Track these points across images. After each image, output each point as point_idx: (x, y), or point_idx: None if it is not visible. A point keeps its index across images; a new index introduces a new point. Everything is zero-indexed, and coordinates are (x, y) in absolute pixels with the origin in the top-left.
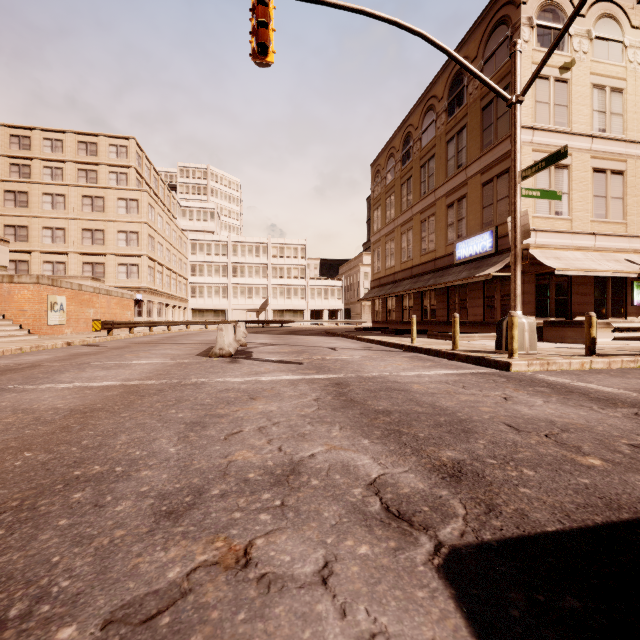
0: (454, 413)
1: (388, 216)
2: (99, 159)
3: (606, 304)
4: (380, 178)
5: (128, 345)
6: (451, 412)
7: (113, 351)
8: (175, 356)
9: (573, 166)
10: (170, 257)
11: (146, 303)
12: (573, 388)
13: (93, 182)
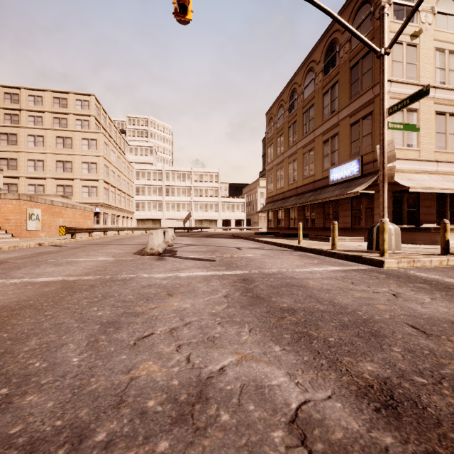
0: (354, 312)
1: (278, 150)
2: (68, 110)
3: (445, 214)
4: (273, 123)
5: (84, 245)
6: (351, 310)
7: (70, 250)
8: (116, 254)
9: (421, 110)
10: (120, 181)
11: (102, 214)
12: (448, 284)
13: (64, 127)
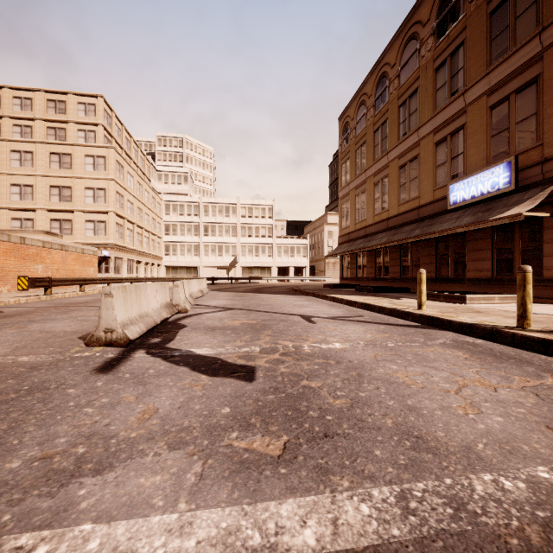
0: None
1: (358, 167)
2: (68, 117)
3: None
4: (349, 130)
5: (36, 309)
6: None
7: None
8: (39, 339)
9: None
10: (142, 216)
11: (113, 260)
12: None
13: (62, 140)
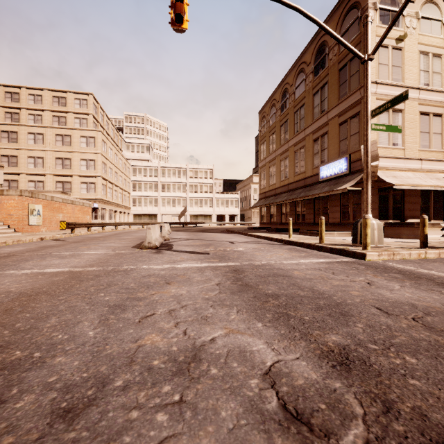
0: (330, 297)
1: (271, 148)
2: (67, 109)
3: (429, 210)
4: (265, 121)
5: (84, 240)
6: (328, 296)
7: (72, 244)
8: (116, 248)
9: (405, 110)
10: (118, 178)
11: (100, 210)
12: (419, 274)
13: (63, 125)
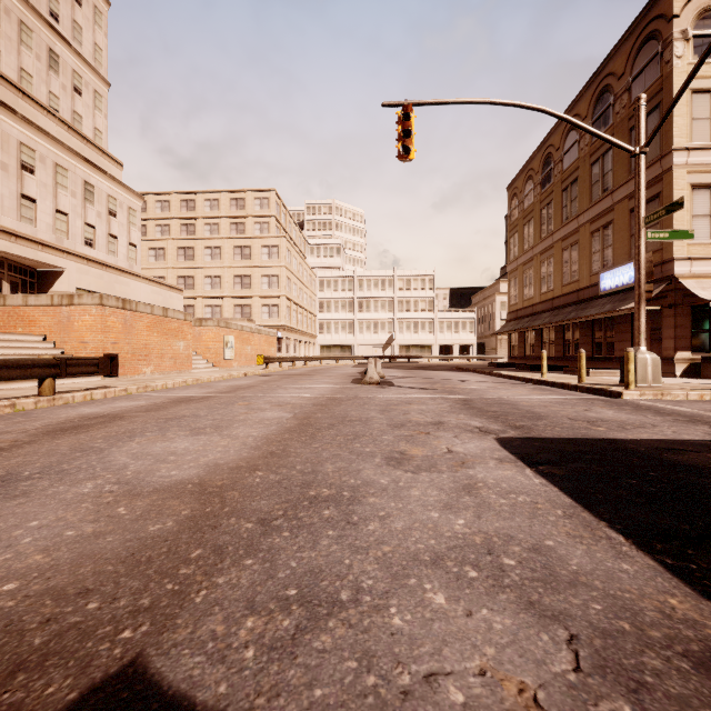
0: (539, 413)
1: (526, 243)
2: (246, 212)
3: None
4: (517, 202)
5: (289, 376)
6: (537, 413)
7: (286, 379)
8: (335, 383)
9: None
10: (302, 296)
11: (285, 340)
12: (654, 408)
13: (242, 233)
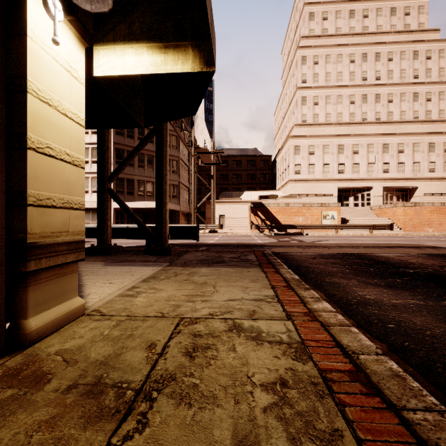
0: None
1: None
2: None
3: None
4: None
5: None
6: None
7: None
8: None
9: None
10: None
11: None
12: None
13: None
